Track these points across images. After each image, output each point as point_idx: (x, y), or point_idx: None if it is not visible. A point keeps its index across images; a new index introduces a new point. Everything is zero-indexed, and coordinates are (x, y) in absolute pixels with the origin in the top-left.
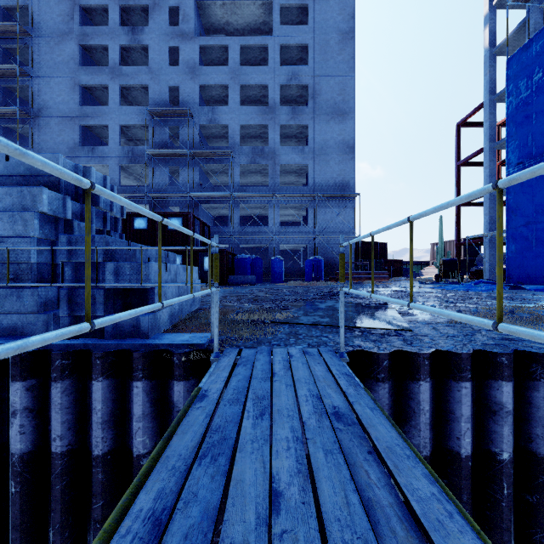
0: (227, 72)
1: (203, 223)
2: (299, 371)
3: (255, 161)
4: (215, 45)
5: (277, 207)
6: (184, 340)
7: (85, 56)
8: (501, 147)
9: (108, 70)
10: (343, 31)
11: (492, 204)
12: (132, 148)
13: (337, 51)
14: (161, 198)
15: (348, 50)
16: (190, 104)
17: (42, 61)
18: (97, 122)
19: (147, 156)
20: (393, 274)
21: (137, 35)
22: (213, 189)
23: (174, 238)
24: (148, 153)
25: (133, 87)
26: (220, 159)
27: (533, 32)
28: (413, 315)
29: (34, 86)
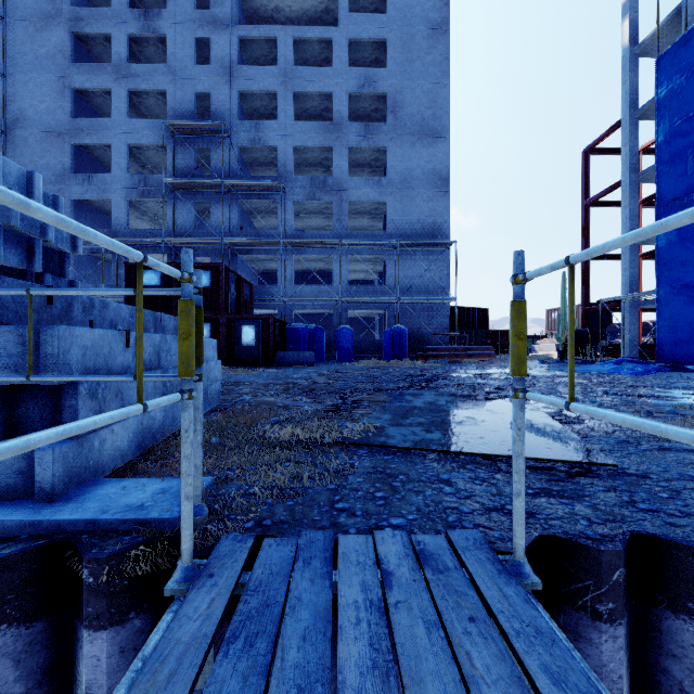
0: (276, 75)
1: (242, 279)
2: (426, 684)
3: (314, 196)
4: (260, 37)
5: (345, 259)
6: (132, 505)
7: (79, 49)
8: (644, 180)
9: (111, 69)
10: (434, 22)
11: (633, 256)
12: (144, 176)
13: (425, 49)
14: (186, 246)
15: (440, 48)
16: (226, 117)
17: (17, 54)
18: (95, 140)
19: (166, 188)
20: (498, 351)
21: (151, 20)
22: (257, 234)
23: None
24: (166, 183)
25: (146, 94)
26: (267, 193)
27: (692, 22)
28: (578, 422)
29: (6, 88)
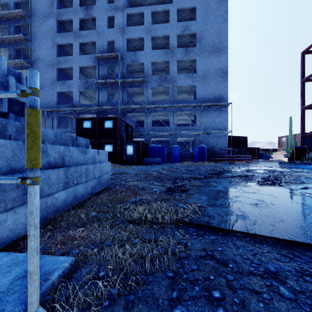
0: (143, 29)
1: (127, 124)
2: None
3: (161, 84)
4: (136, 13)
5: (175, 114)
6: None
7: (60, 27)
8: None
9: (72, 34)
10: None
11: None
12: (86, 80)
13: (215, 9)
14: (103, 110)
15: (222, 8)
16: (121, 51)
17: (36, 32)
18: (66, 66)
19: (95, 85)
20: (252, 157)
21: (89, 11)
22: (135, 104)
23: (108, 133)
24: (95, 82)
25: (87, 44)
26: (139, 84)
27: None
28: None
29: (32, 47)
